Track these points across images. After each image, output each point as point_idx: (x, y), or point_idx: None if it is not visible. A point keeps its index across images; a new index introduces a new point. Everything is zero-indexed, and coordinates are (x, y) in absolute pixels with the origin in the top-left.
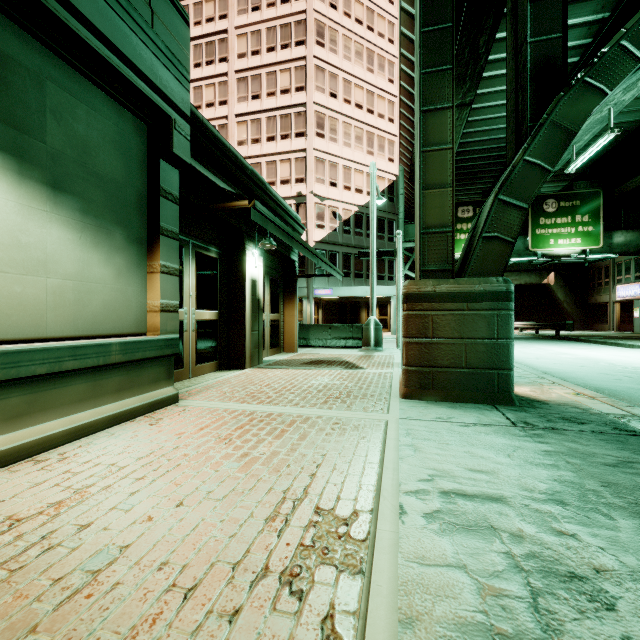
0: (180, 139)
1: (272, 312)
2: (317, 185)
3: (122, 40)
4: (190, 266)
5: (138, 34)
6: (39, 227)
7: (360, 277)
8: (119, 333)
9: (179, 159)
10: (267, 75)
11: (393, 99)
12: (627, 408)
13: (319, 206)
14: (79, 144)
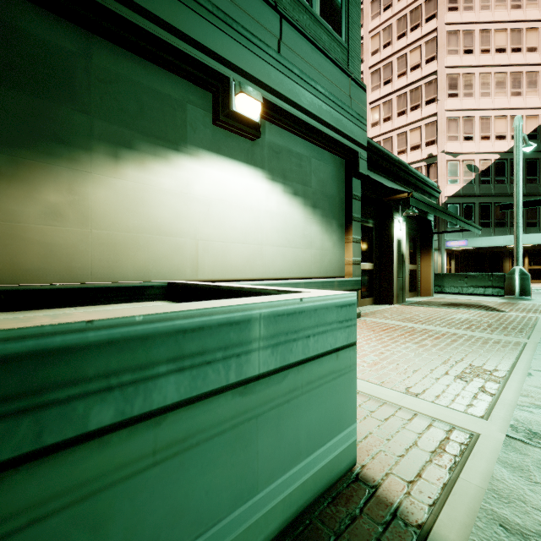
0: (362, 163)
1: (410, 263)
2: (449, 143)
3: (339, 124)
4: None
5: (345, 116)
6: (309, 226)
7: (502, 226)
8: (334, 276)
9: (362, 174)
10: (397, 60)
11: None
12: None
13: (451, 163)
14: (321, 183)
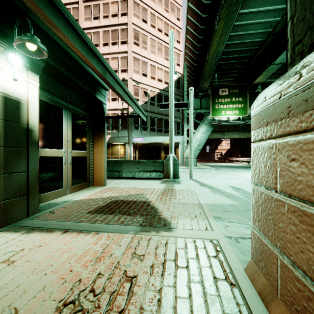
0: None
1: (76, 149)
2: (134, 74)
3: None
4: None
5: None
6: None
7: (160, 131)
8: None
9: None
10: (103, 5)
11: (179, 30)
12: None
13: (136, 87)
14: None
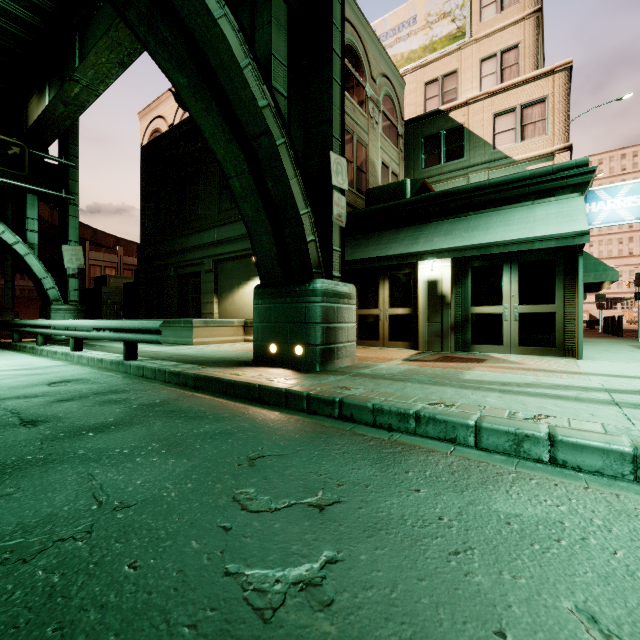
0: None
1: (528, 303)
2: None
3: None
4: (384, 284)
5: None
6: None
7: None
8: None
9: None
10: None
11: None
12: (201, 372)
13: None
14: None
